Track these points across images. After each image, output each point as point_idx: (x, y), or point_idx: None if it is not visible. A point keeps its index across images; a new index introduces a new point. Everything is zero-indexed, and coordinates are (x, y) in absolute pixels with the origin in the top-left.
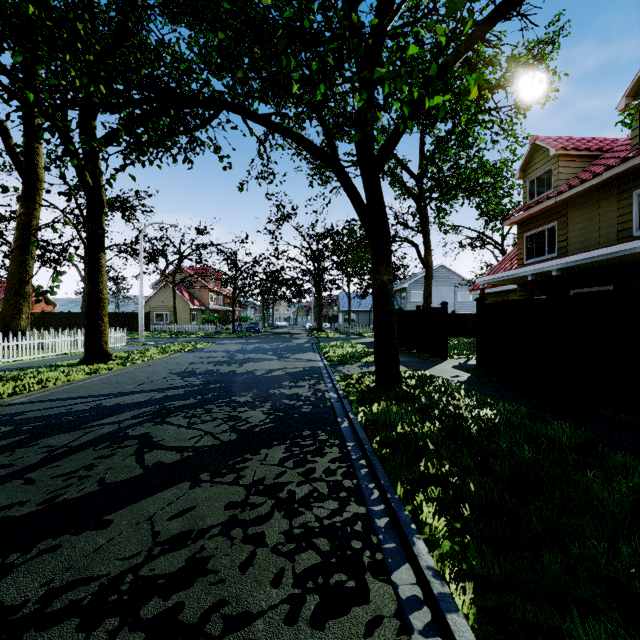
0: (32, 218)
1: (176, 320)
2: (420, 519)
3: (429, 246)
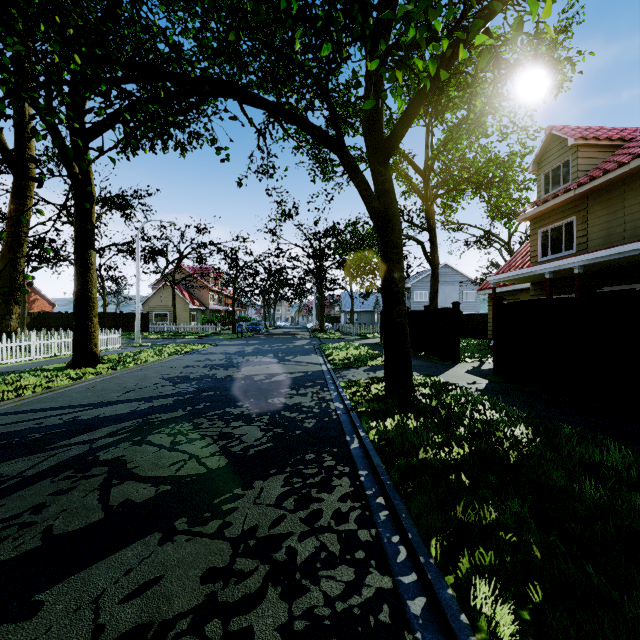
0: (23, 214)
1: (175, 320)
2: (472, 606)
3: (435, 244)
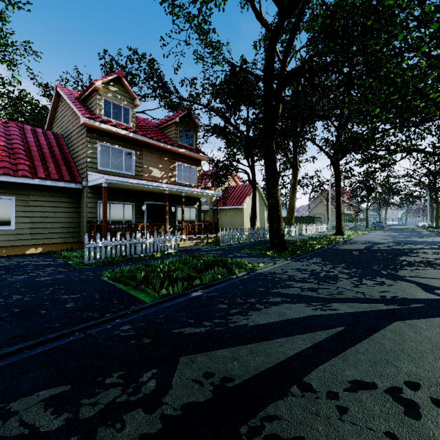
0: (296, 183)
1: (328, 220)
2: None
3: None
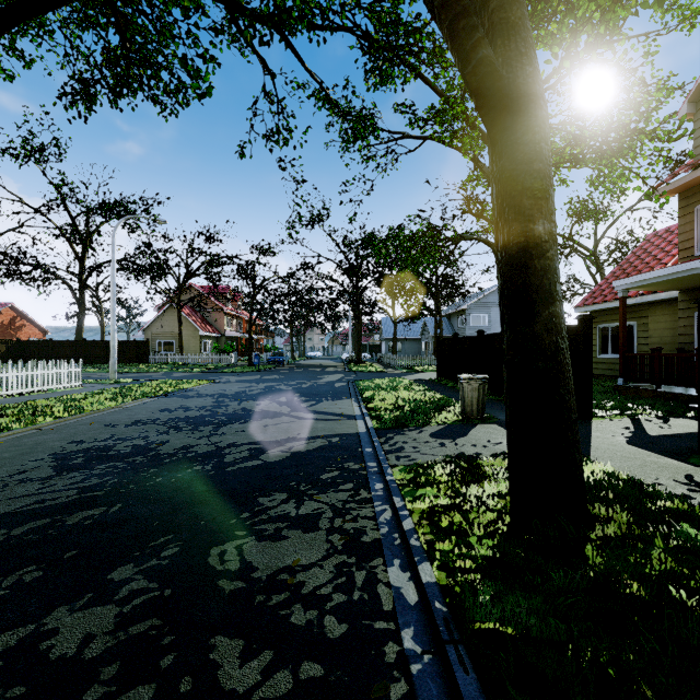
0: None
1: (182, 350)
2: None
3: None
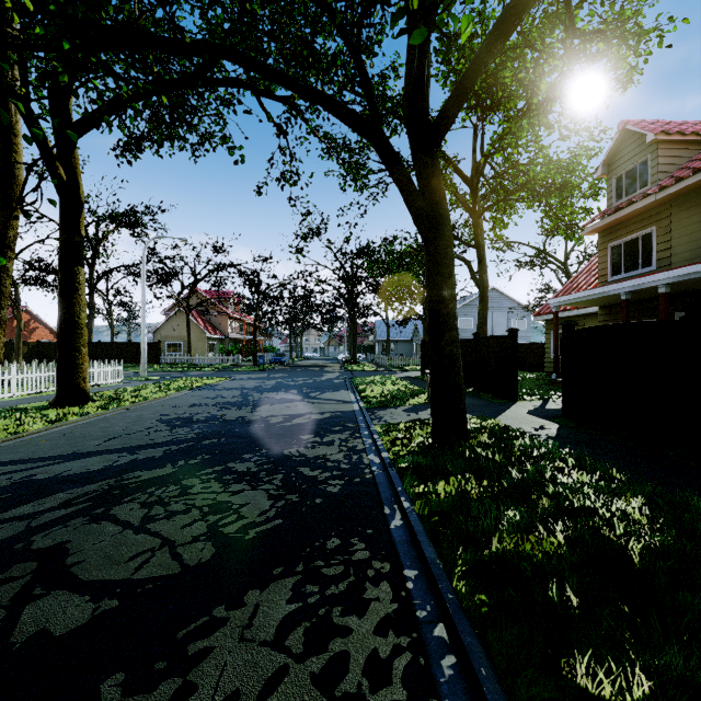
0: (8, 228)
1: (190, 351)
2: None
3: (484, 263)
